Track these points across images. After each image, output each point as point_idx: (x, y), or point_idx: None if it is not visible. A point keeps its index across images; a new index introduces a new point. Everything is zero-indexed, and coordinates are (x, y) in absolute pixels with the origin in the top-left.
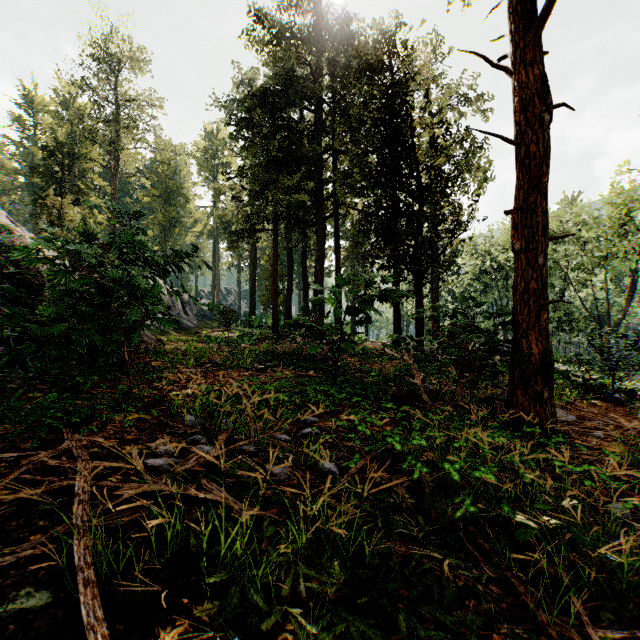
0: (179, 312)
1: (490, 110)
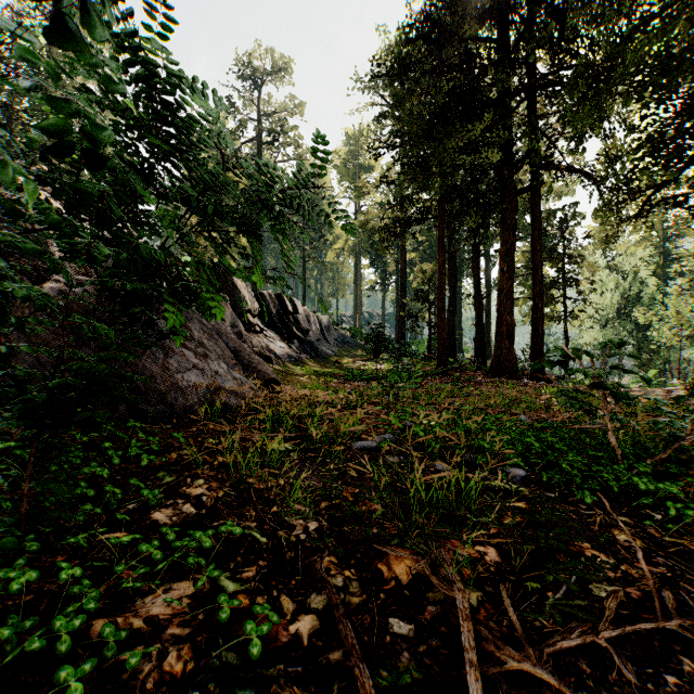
0: (317, 338)
1: None
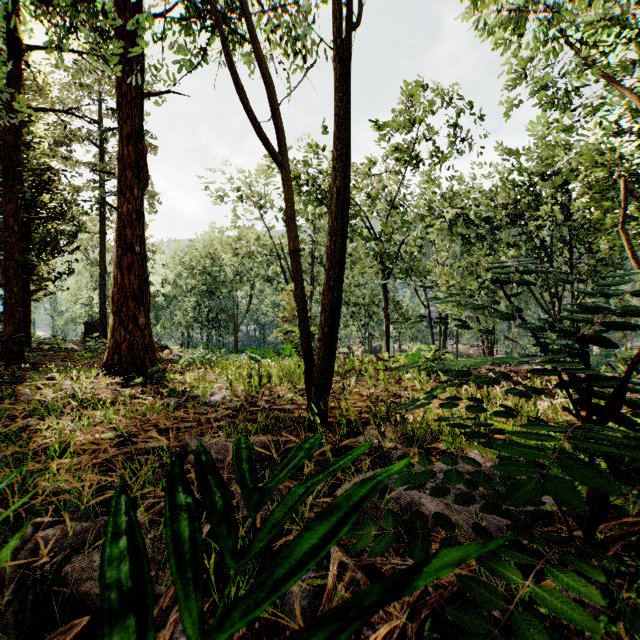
0: None
1: (153, 149)
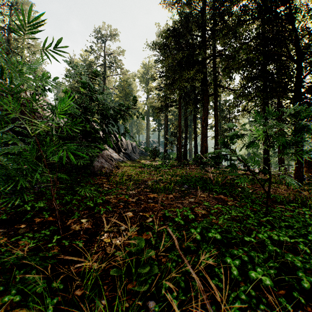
0: (130, 151)
1: None
